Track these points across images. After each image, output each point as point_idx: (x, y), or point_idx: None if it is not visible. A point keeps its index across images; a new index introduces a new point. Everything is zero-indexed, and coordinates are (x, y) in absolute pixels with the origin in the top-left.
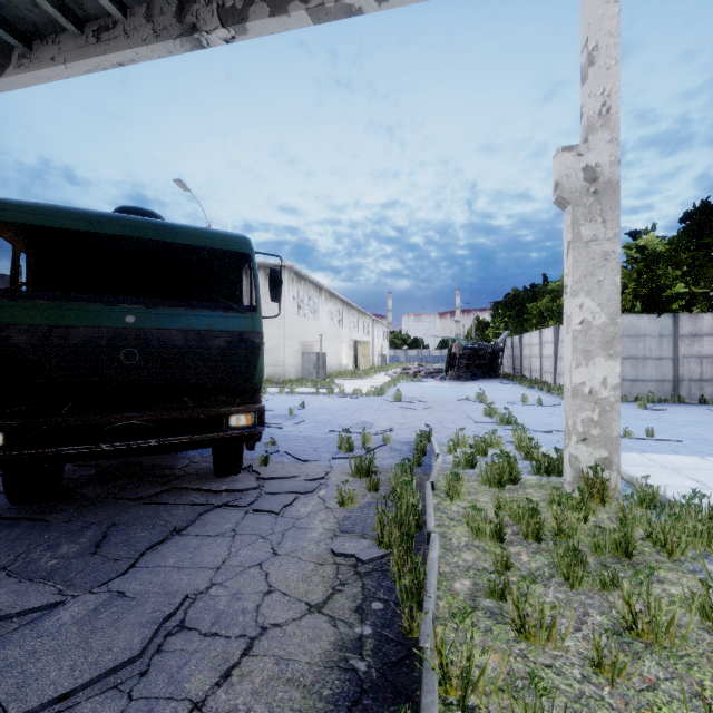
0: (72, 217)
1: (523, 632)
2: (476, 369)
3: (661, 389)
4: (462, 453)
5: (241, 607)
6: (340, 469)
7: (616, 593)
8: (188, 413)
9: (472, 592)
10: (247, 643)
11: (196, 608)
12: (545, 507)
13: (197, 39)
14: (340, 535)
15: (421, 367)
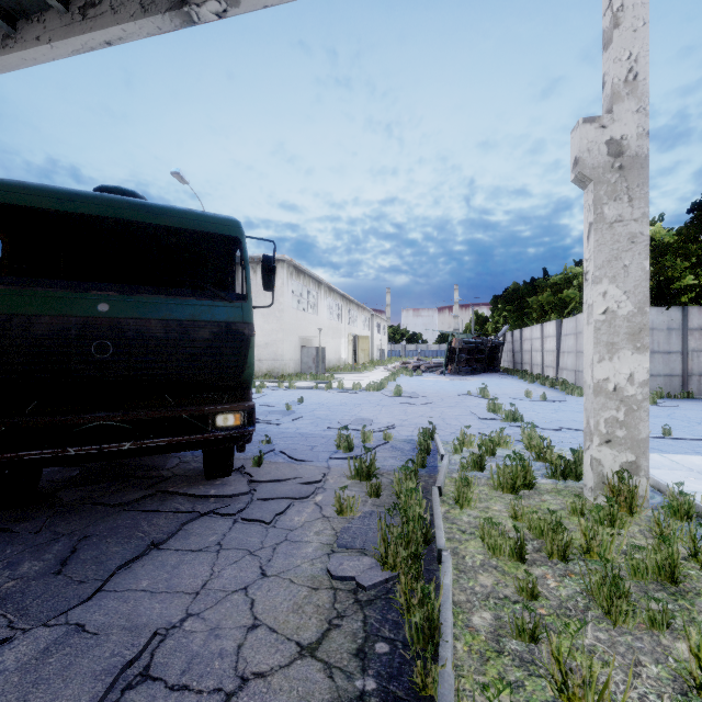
0: (41, 195)
1: (564, 691)
2: (476, 363)
3: (669, 384)
4: (470, 454)
5: (218, 648)
6: (338, 471)
7: (681, 642)
8: (169, 413)
9: (495, 629)
10: (222, 701)
11: (165, 649)
12: (566, 517)
13: (187, 13)
14: (338, 551)
15: (420, 361)
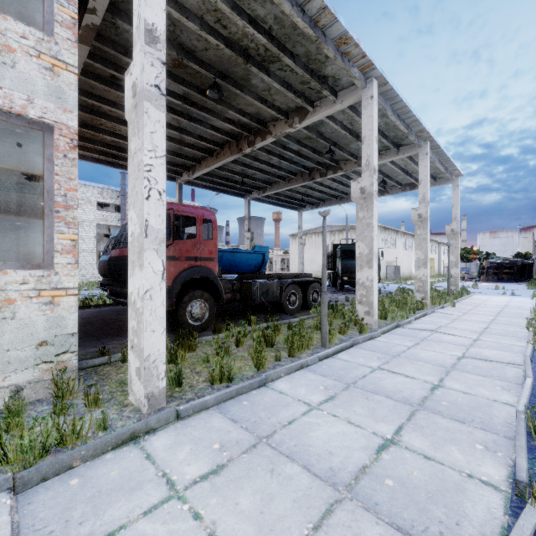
0: (351, 247)
1: None
2: (506, 276)
3: None
4: None
5: None
6: None
7: None
8: None
9: None
10: None
11: None
12: None
13: None
14: None
15: (467, 274)
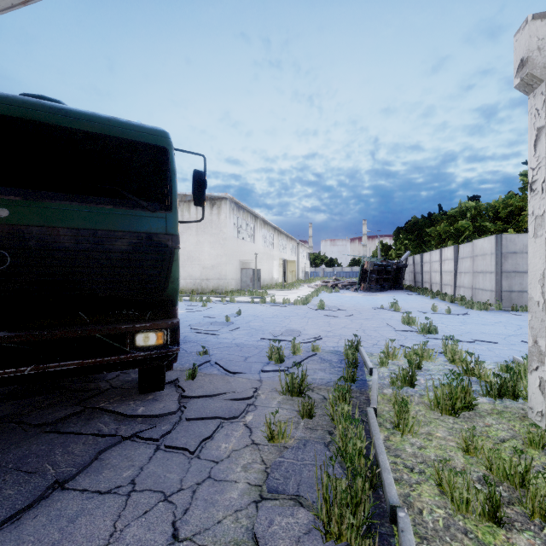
0: None
1: None
2: (383, 282)
3: None
4: (399, 369)
5: None
6: (270, 384)
7: None
8: (78, 332)
9: None
10: None
11: None
12: (522, 449)
13: None
14: (267, 497)
15: (338, 280)
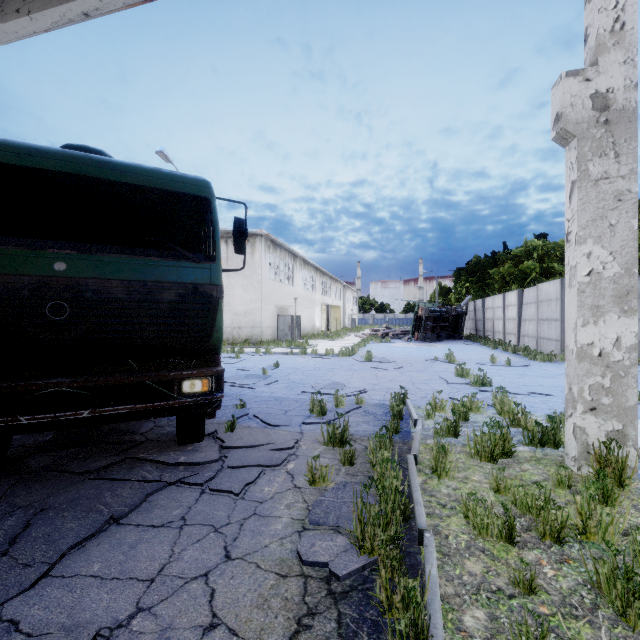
0: None
1: None
2: (440, 331)
3: None
4: (444, 420)
5: None
6: (311, 436)
7: None
8: (130, 379)
9: (492, 634)
10: None
11: None
12: (551, 489)
13: None
14: (309, 528)
15: (389, 329)
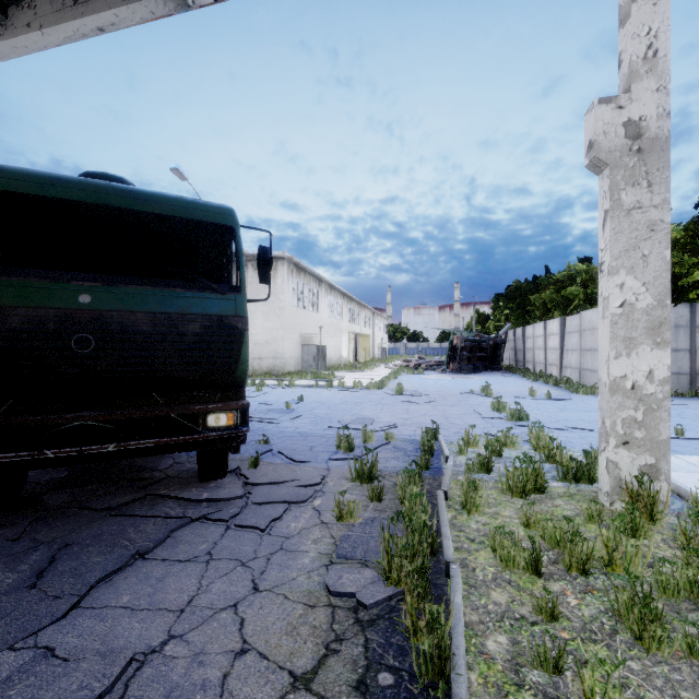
0: (19, 179)
1: None
2: (477, 361)
3: (677, 382)
4: (476, 455)
5: (201, 679)
6: (338, 472)
7: None
8: (156, 412)
9: (513, 656)
10: None
11: (141, 679)
12: (582, 524)
13: None
14: (337, 562)
15: (422, 359)
